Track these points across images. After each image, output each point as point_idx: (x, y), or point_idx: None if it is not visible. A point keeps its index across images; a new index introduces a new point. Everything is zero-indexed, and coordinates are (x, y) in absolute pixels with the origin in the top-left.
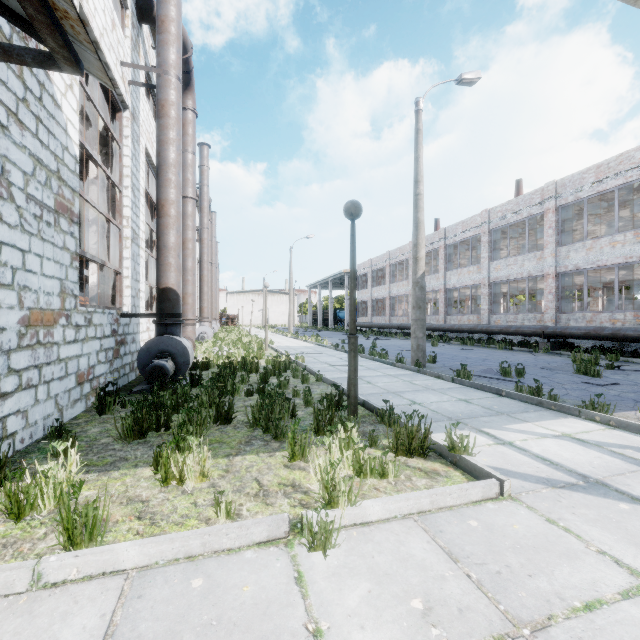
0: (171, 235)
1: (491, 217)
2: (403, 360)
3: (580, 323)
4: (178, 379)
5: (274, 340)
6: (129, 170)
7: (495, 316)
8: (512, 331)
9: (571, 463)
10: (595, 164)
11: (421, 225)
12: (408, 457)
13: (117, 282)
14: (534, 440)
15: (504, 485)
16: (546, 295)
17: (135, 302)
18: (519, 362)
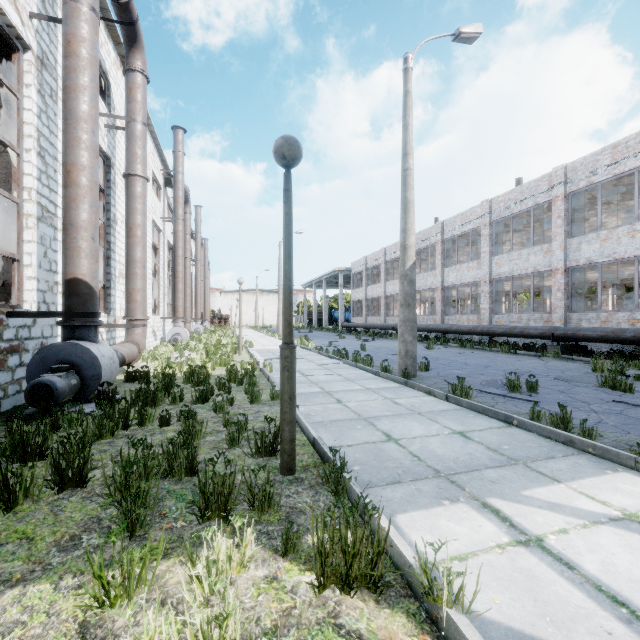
0: (80, 210)
1: (493, 208)
2: (389, 368)
3: (593, 324)
4: (85, 398)
5: (258, 342)
6: (32, 128)
7: (497, 316)
8: (516, 333)
9: None
10: (611, 144)
11: (410, 206)
12: (345, 592)
13: (14, 272)
14: (580, 532)
15: None
16: (554, 292)
17: (47, 298)
18: (527, 370)
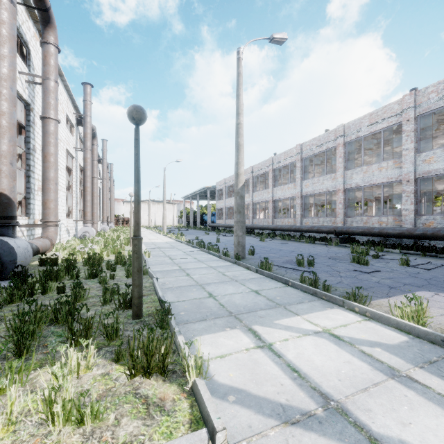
0: (1, 143)
1: (303, 149)
2: (228, 253)
3: (359, 224)
4: (4, 277)
5: (147, 237)
6: None
7: (305, 219)
8: (315, 230)
9: (319, 374)
10: (369, 113)
11: (241, 148)
12: (147, 377)
13: None
14: (294, 339)
15: (216, 438)
16: (338, 204)
17: None
18: (315, 253)
